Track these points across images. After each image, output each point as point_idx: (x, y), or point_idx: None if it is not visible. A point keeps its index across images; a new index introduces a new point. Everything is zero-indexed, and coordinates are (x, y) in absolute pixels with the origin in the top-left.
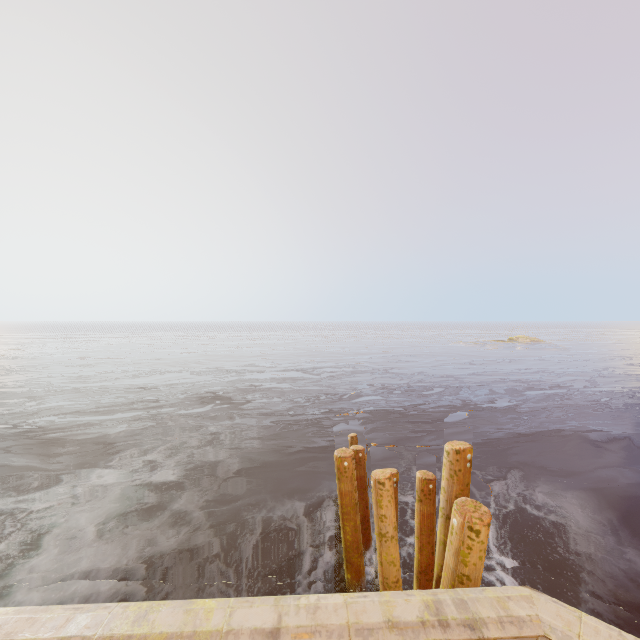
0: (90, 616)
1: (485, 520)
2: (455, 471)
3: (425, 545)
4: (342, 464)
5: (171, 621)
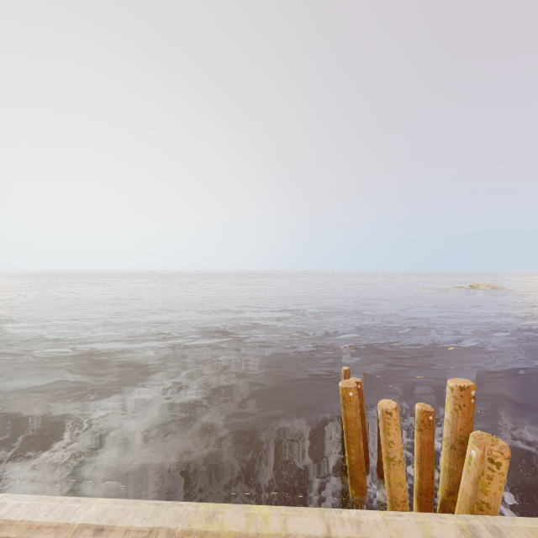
0: (170, 511)
1: (505, 454)
2: (459, 406)
3: (425, 470)
4: (347, 394)
5: (236, 522)
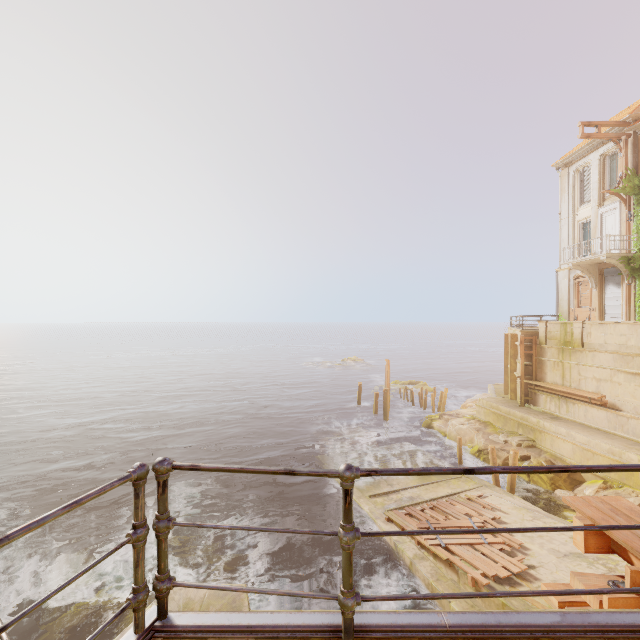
0: None
1: None
2: None
3: None
4: None
5: None
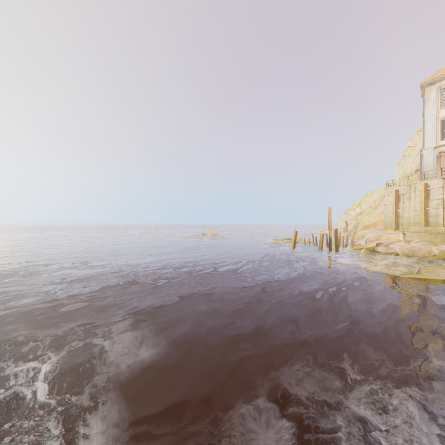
0: None
1: None
2: None
3: None
4: None
5: None
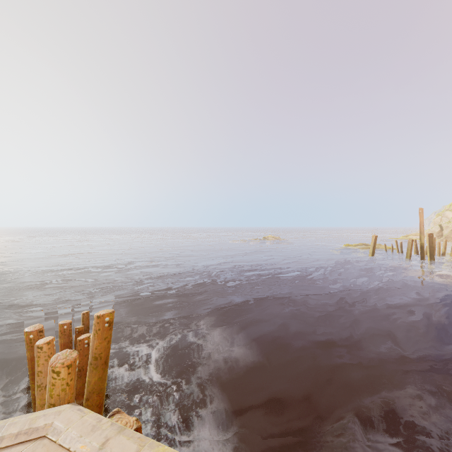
0: None
1: (66, 363)
2: (96, 330)
3: None
4: (28, 337)
5: None
